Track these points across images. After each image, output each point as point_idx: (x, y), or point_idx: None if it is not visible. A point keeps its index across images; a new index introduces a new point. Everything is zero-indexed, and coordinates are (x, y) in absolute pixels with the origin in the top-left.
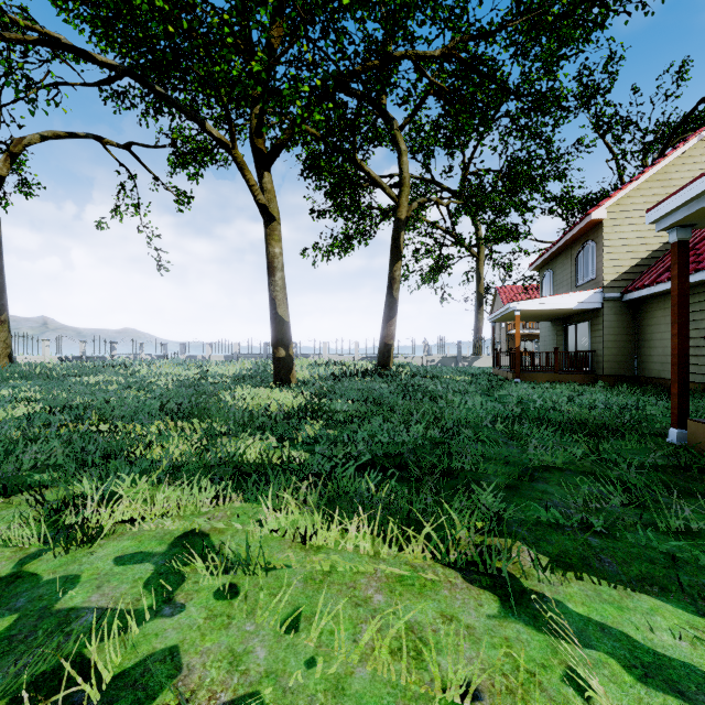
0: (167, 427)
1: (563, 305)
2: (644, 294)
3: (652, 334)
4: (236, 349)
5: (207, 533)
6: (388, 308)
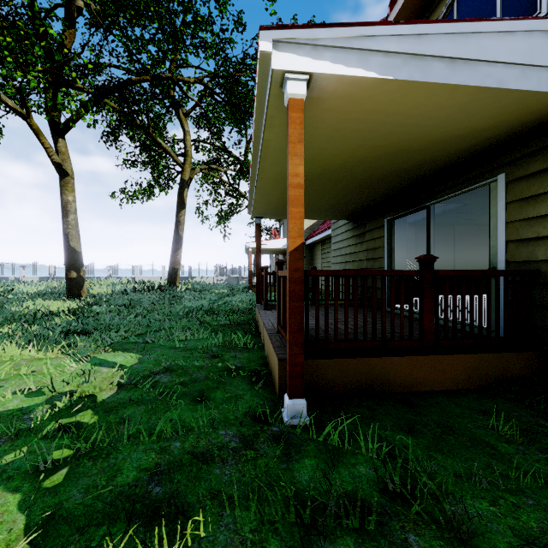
0: None
1: (276, 246)
2: (311, 242)
3: (316, 264)
4: (51, 271)
5: None
6: (175, 243)
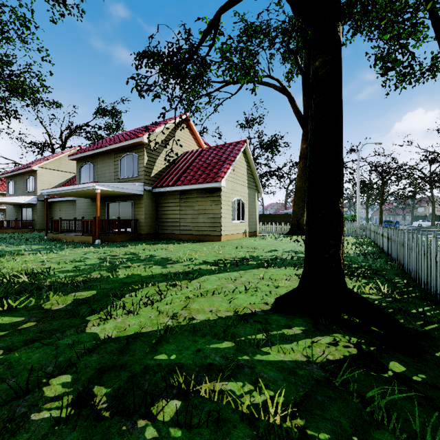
0: None
1: (20, 201)
2: (52, 201)
3: (55, 214)
4: None
5: None
6: None
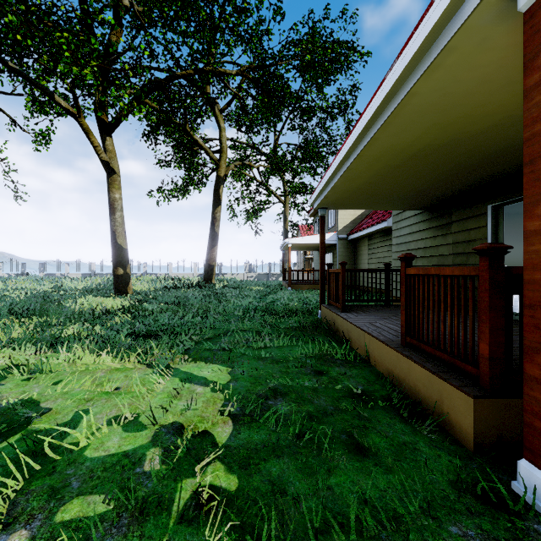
0: (11, 322)
1: (316, 241)
2: (355, 237)
3: (361, 260)
4: (93, 268)
5: (25, 364)
6: (211, 239)
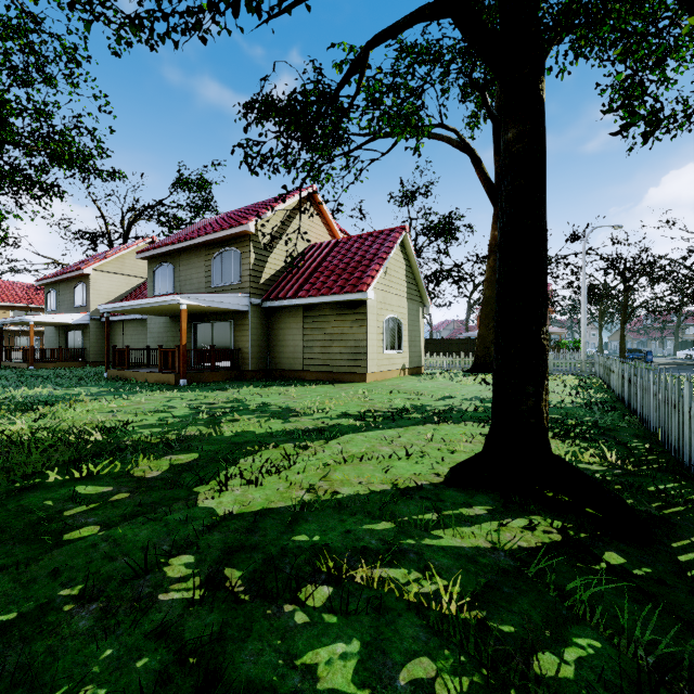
0: None
1: (66, 320)
2: (111, 320)
3: (116, 340)
4: None
5: None
6: None
